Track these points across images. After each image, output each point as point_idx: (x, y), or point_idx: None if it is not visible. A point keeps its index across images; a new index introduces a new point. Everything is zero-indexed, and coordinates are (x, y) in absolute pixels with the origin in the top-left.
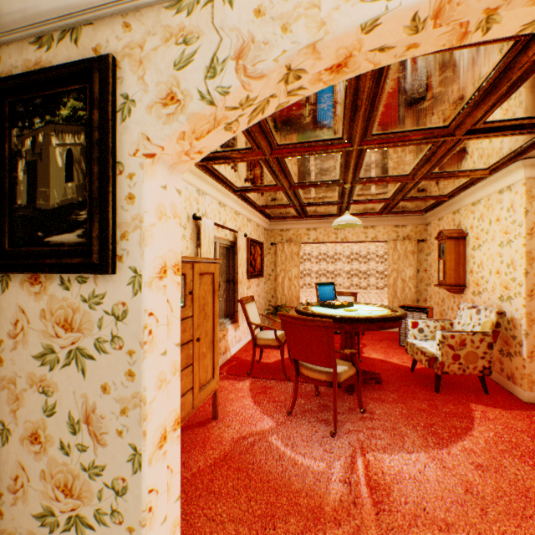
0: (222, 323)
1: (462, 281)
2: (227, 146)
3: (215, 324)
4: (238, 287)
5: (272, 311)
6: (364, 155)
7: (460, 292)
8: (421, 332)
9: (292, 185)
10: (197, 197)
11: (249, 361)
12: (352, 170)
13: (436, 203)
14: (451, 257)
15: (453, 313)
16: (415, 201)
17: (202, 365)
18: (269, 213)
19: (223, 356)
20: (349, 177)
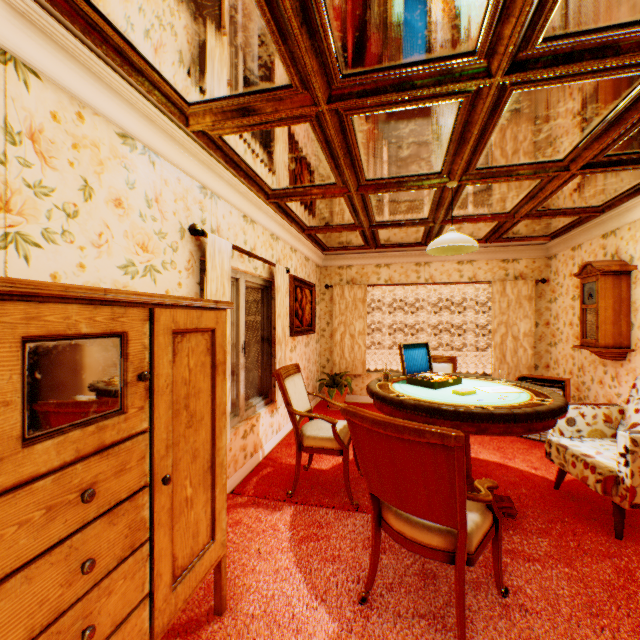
0: (250, 407)
1: (625, 340)
2: (243, 81)
3: (216, 432)
4: (276, 350)
5: (327, 381)
6: (503, 107)
7: (620, 357)
8: (572, 424)
9: (360, 186)
10: (201, 199)
11: (292, 466)
12: (471, 147)
13: (576, 222)
14: (608, 302)
15: (603, 389)
16: (544, 219)
17: (183, 526)
18: (323, 241)
19: (251, 459)
20: (461, 165)
